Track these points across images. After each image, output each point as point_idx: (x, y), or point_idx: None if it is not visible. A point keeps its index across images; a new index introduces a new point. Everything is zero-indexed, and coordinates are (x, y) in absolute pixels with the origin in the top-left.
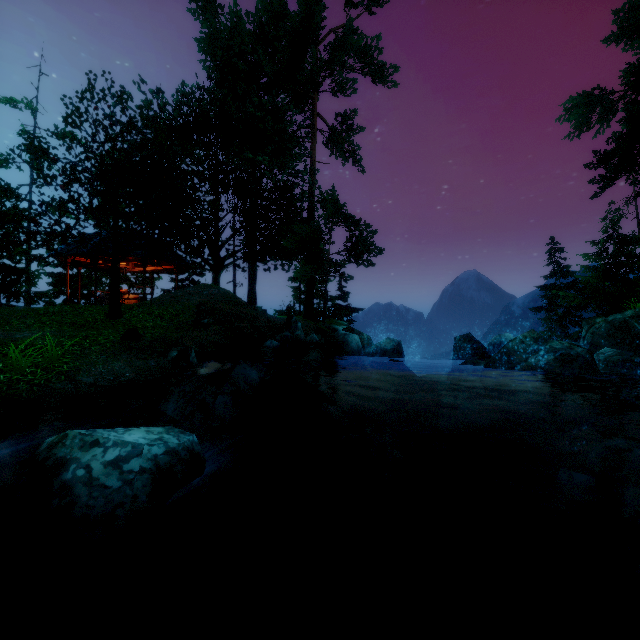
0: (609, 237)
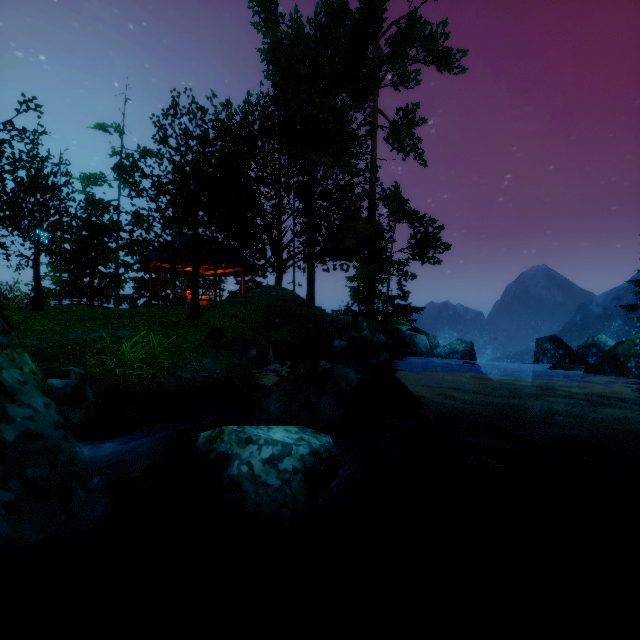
0: None
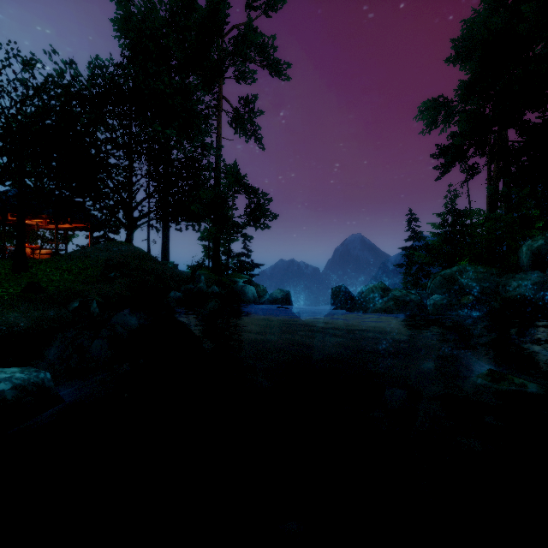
0: (449, 211)
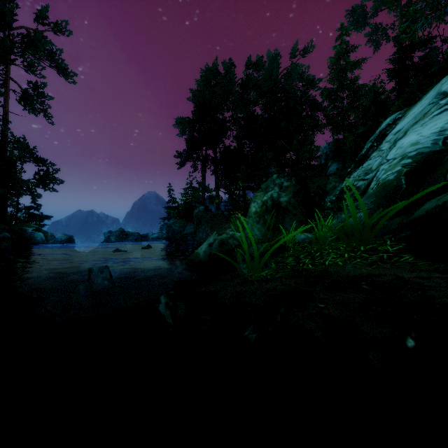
0: (189, 187)
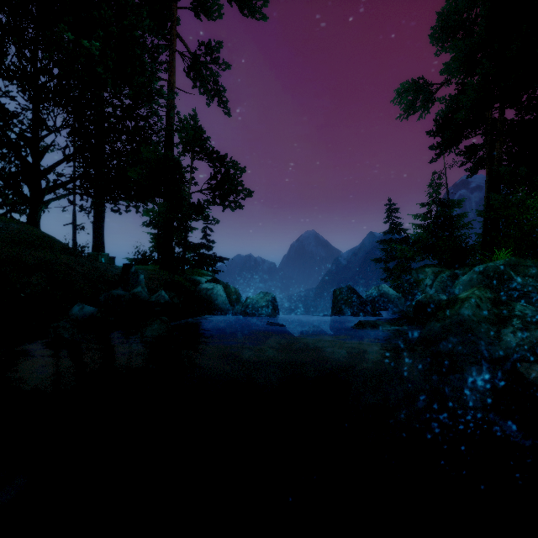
0: (433, 201)
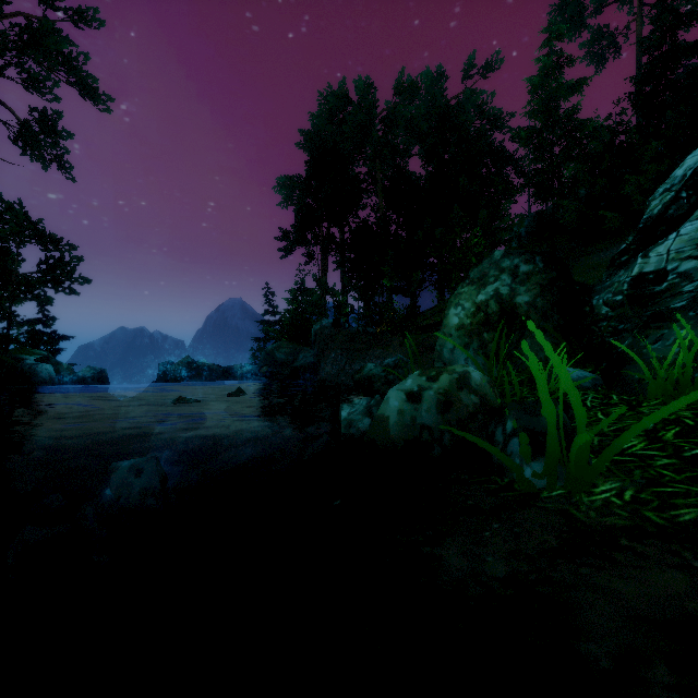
0: (299, 289)
